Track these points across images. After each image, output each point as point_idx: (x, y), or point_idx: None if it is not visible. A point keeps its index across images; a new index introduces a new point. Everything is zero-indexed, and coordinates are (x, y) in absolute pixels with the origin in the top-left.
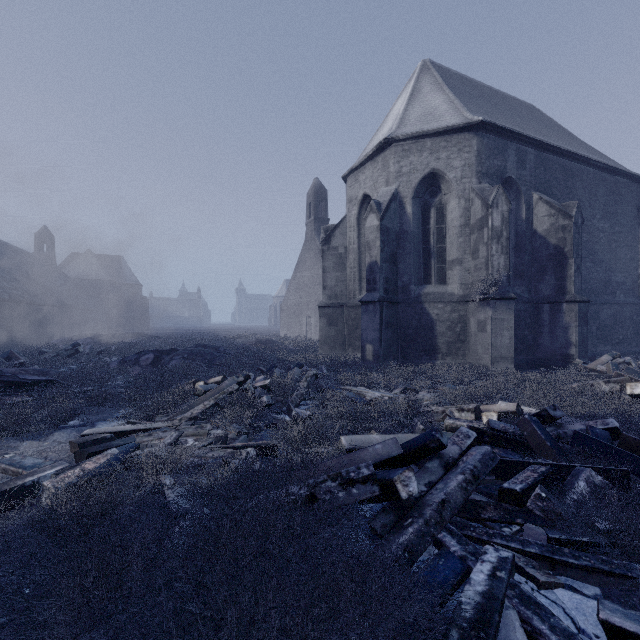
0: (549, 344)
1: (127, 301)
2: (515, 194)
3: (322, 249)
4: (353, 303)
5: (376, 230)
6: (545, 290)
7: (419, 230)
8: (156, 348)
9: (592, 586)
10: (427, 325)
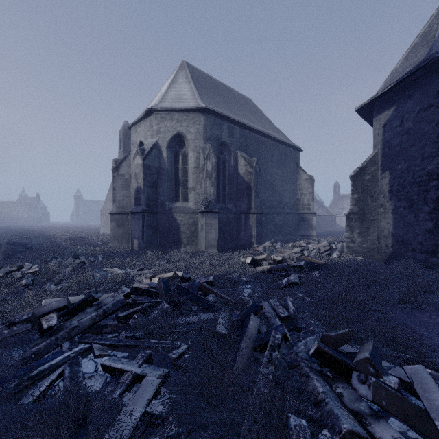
0: (244, 236)
1: None
2: (228, 151)
3: (113, 174)
4: None
5: (140, 166)
6: (243, 206)
7: (172, 168)
8: None
9: (126, 353)
10: (175, 227)
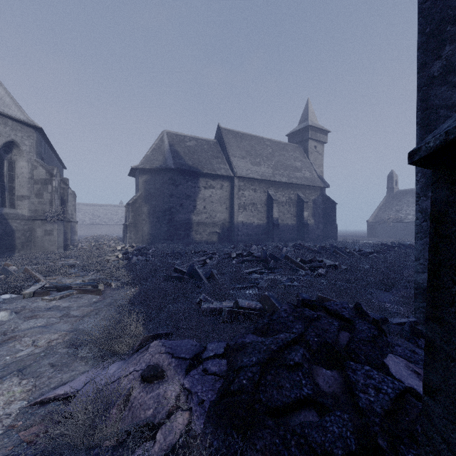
0: None
1: None
2: None
3: None
4: None
5: None
6: None
7: None
8: None
9: None
10: (10, 233)
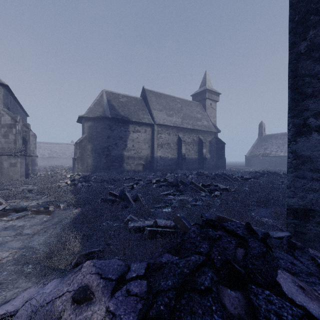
0: None
1: None
2: None
3: None
4: None
5: None
6: None
7: None
8: None
9: None
10: None
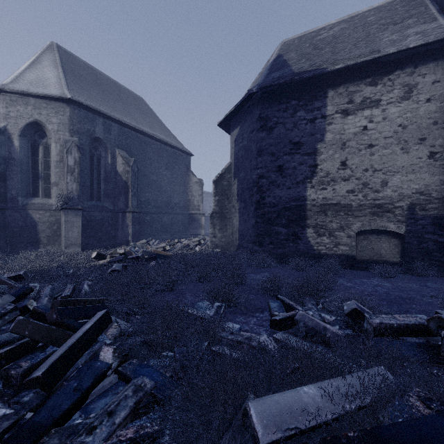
0: (121, 235)
1: None
2: (104, 148)
3: None
4: None
5: None
6: (121, 205)
7: (29, 159)
8: None
9: None
10: (31, 225)
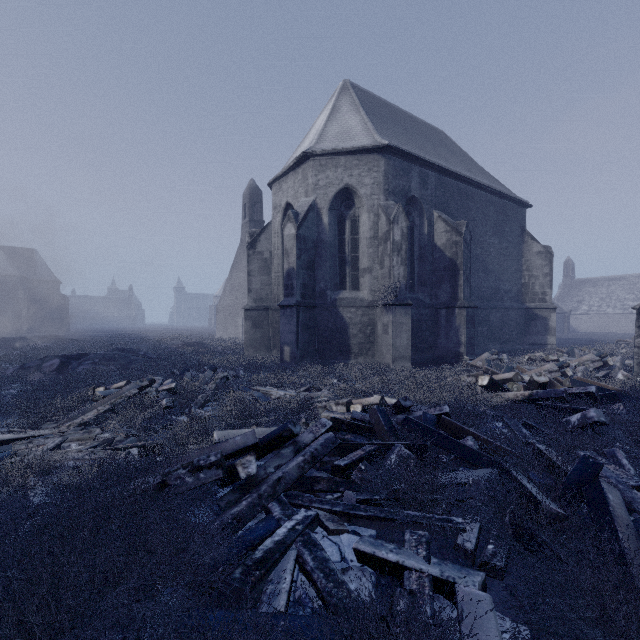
0: (445, 344)
1: (41, 300)
2: (419, 211)
3: (248, 253)
4: (277, 306)
5: (293, 238)
6: (443, 297)
7: (335, 240)
8: (69, 352)
9: (371, 530)
10: (341, 328)
